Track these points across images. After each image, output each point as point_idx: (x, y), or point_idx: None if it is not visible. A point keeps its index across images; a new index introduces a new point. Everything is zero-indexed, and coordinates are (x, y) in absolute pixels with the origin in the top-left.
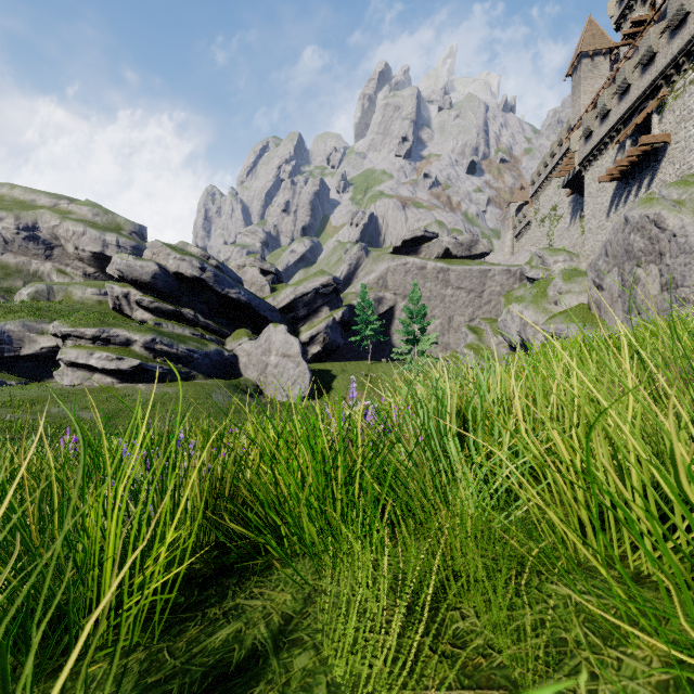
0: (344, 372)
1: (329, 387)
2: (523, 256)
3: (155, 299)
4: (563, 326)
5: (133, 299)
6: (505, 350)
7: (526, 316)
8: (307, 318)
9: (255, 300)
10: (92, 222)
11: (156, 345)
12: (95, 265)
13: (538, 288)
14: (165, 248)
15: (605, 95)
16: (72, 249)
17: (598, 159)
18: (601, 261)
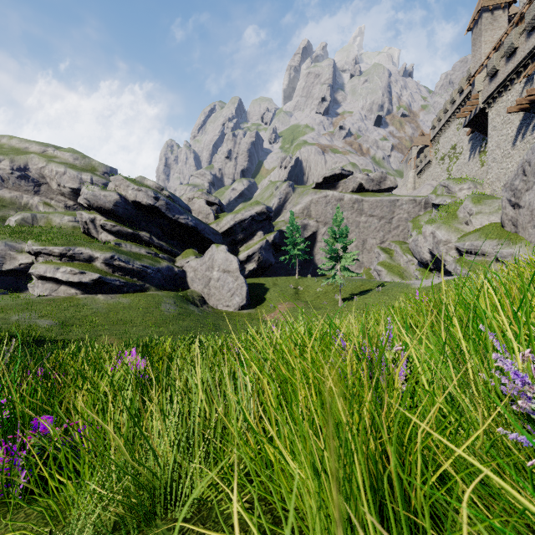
0: (275, 285)
1: (262, 298)
2: (425, 189)
3: (117, 224)
4: (478, 243)
5: (99, 224)
6: (414, 267)
7: (439, 235)
8: (244, 240)
9: (201, 225)
10: (72, 165)
11: (115, 261)
12: (74, 198)
13: (448, 211)
14: (125, 181)
15: (513, 35)
16: (55, 186)
17: (503, 95)
18: (518, 181)
